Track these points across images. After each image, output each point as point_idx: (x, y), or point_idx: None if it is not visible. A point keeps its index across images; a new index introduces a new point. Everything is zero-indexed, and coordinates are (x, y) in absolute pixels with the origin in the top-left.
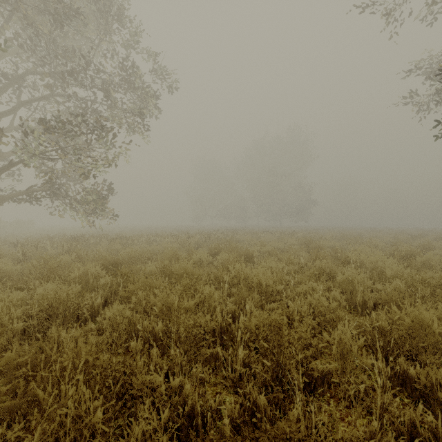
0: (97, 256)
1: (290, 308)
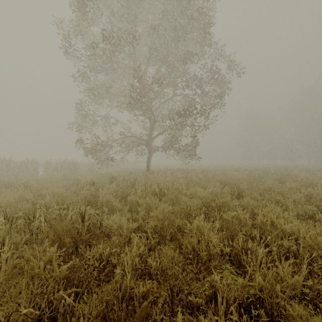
0: (207, 179)
1: None
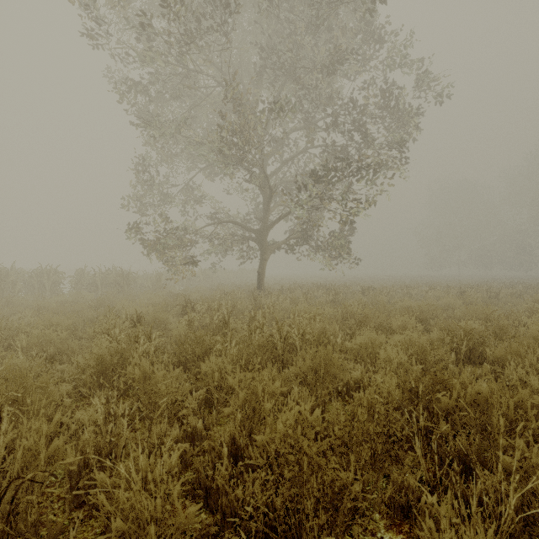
0: (380, 307)
1: None
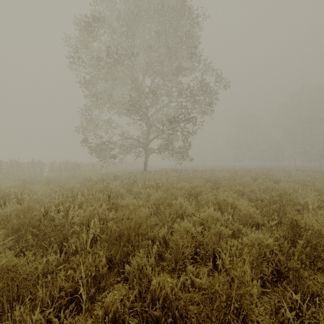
0: (195, 177)
1: (292, 196)
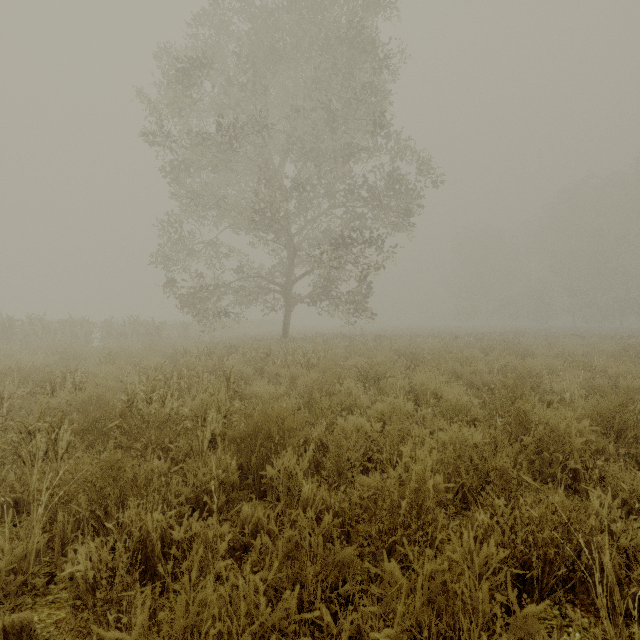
0: (379, 348)
1: (544, 381)
